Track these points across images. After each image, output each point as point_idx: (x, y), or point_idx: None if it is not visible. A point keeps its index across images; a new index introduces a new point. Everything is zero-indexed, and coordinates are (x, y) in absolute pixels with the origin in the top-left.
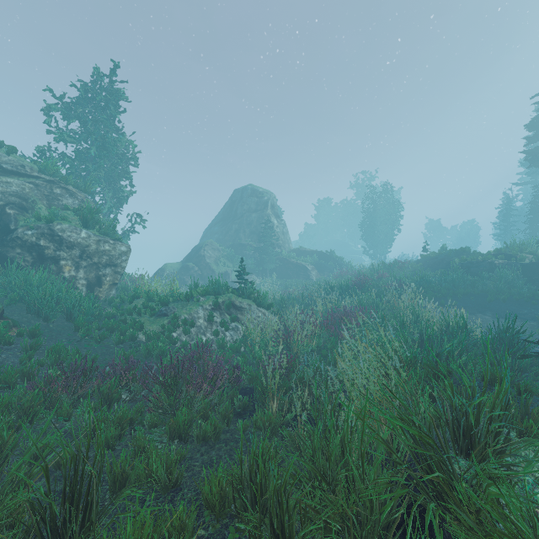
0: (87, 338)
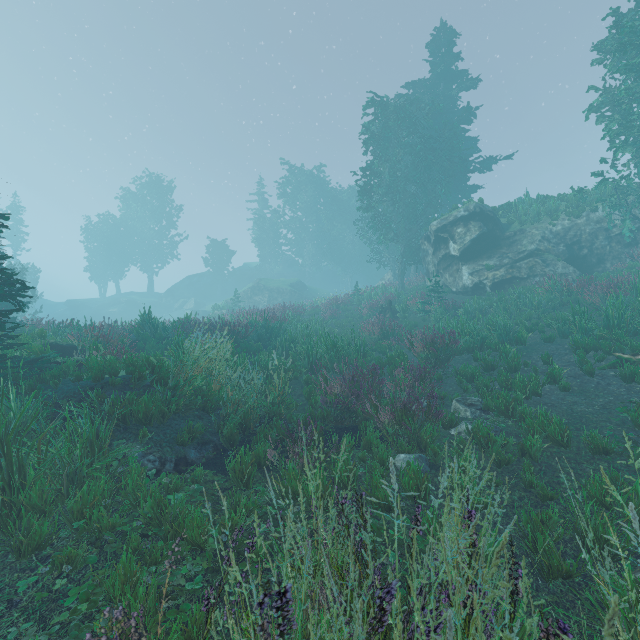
0: (634, 400)
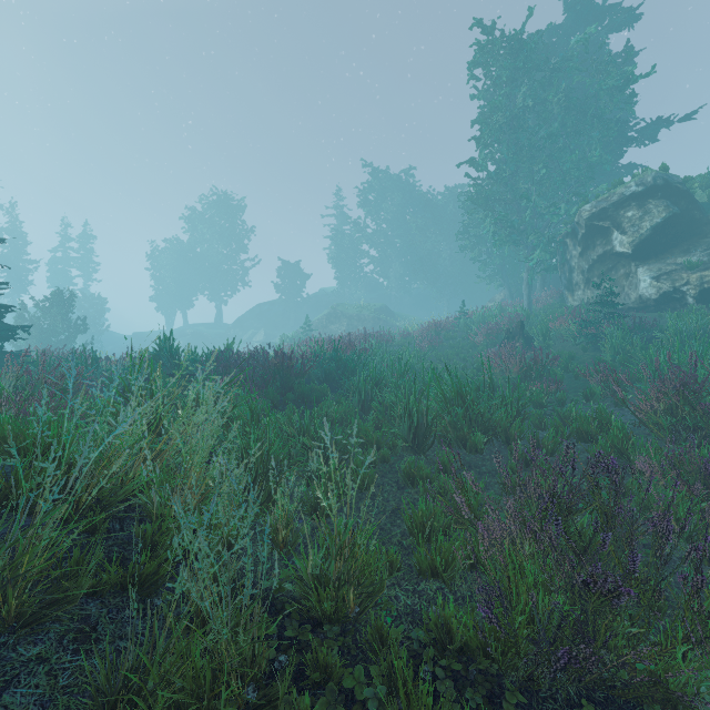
0: None
